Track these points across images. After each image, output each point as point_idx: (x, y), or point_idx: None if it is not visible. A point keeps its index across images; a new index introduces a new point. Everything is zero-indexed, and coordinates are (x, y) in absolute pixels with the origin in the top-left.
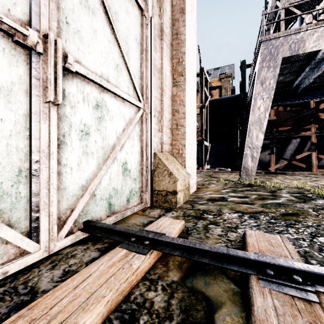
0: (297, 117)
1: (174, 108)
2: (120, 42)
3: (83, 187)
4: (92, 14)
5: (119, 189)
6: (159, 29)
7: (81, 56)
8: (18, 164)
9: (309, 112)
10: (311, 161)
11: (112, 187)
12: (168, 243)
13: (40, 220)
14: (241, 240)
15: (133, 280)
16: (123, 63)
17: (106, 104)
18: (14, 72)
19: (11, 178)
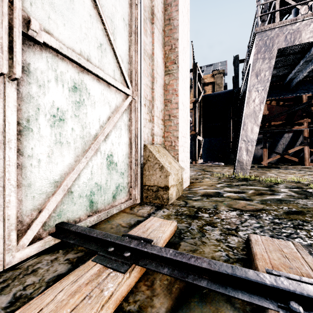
0: (290, 111)
1: (166, 98)
2: (104, 18)
3: (56, 183)
4: None
5: (103, 184)
6: (150, 12)
7: (53, 27)
8: None
9: (302, 106)
10: (304, 155)
11: (94, 182)
12: (155, 256)
13: None
14: (244, 247)
15: None
16: (108, 43)
17: (87, 87)
18: None
19: None
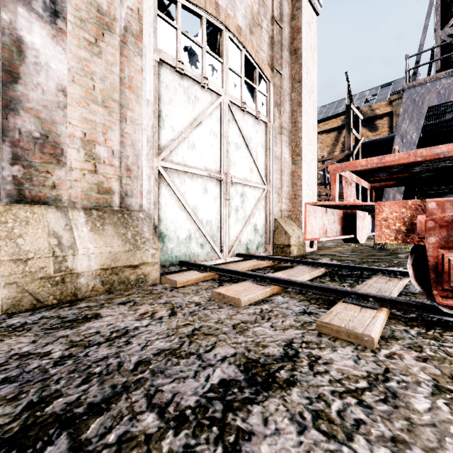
0: None
1: (293, 182)
2: (252, 155)
3: (236, 236)
4: (239, 149)
5: (252, 240)
6: (279, 128)
7: (235, 173)
8: (217, 225)
9: None
10: None
11: (248, 238)
12: (275, 259)
13: (223, 247)
14: None
15: (260, 265)
16: (254, 165)
17: (245, 193)
18: (217, 191)
19: (216, 230)
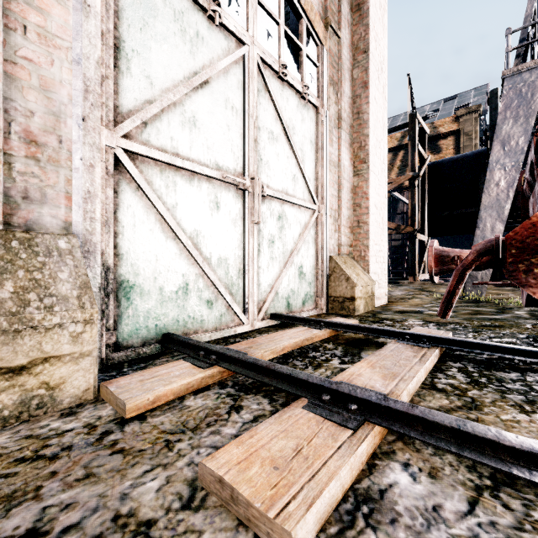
0: None
1: (355, 202)
2: (297, 154)
3: (270, 285)
4: (276, 142)
5: (296, 291)
6: (335, 118)
7: (269, 180)
8: (238, 266)
9: None
10: None
11: (290, 288)
12: (339, 325)
13: (249, 304)
14: None
15: (314, 338)
16: (299, 171)
17: (286, 214)
18: (237, 207)
19: (236, 275)
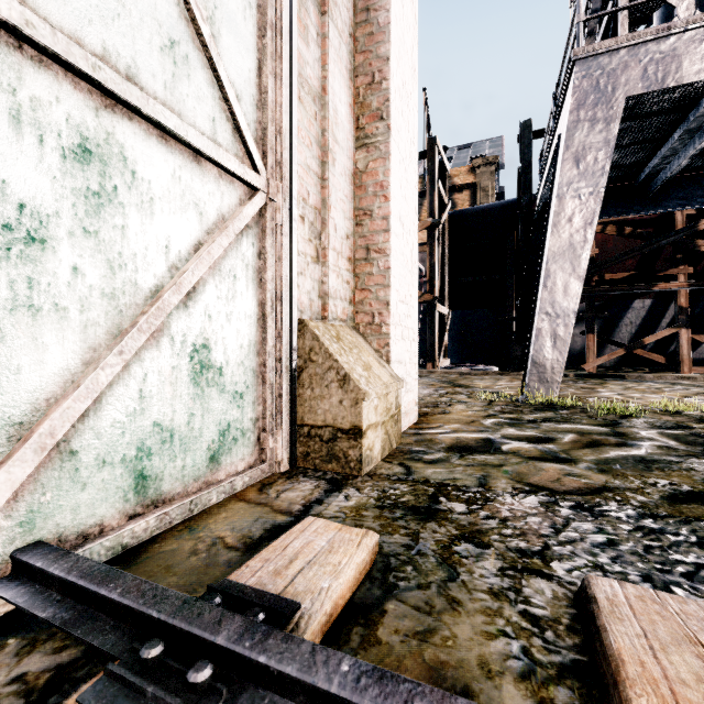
0: (649, 248)
1: (360, 206)
2: None
3: (15, 428)
4: None
5: (181, 426)
6: None
7: None
8: None
9: (675, 238)
10: (678, 349)
11: (152, 422)
12: (291, 684)
13: None
14: (574, 617)
15: None
16: (196, 42)
17: (125, 154)
18: None
19: None
